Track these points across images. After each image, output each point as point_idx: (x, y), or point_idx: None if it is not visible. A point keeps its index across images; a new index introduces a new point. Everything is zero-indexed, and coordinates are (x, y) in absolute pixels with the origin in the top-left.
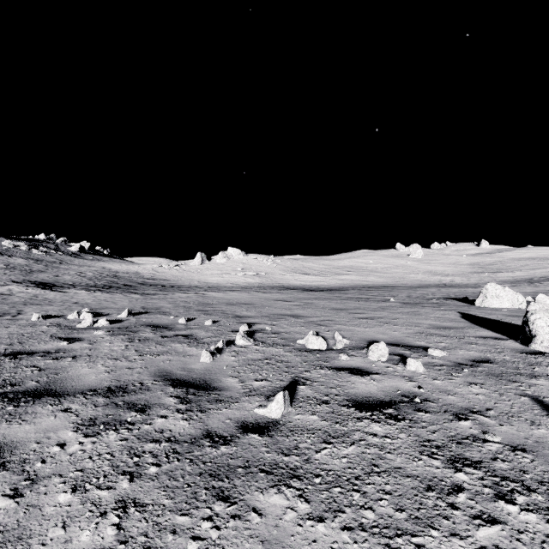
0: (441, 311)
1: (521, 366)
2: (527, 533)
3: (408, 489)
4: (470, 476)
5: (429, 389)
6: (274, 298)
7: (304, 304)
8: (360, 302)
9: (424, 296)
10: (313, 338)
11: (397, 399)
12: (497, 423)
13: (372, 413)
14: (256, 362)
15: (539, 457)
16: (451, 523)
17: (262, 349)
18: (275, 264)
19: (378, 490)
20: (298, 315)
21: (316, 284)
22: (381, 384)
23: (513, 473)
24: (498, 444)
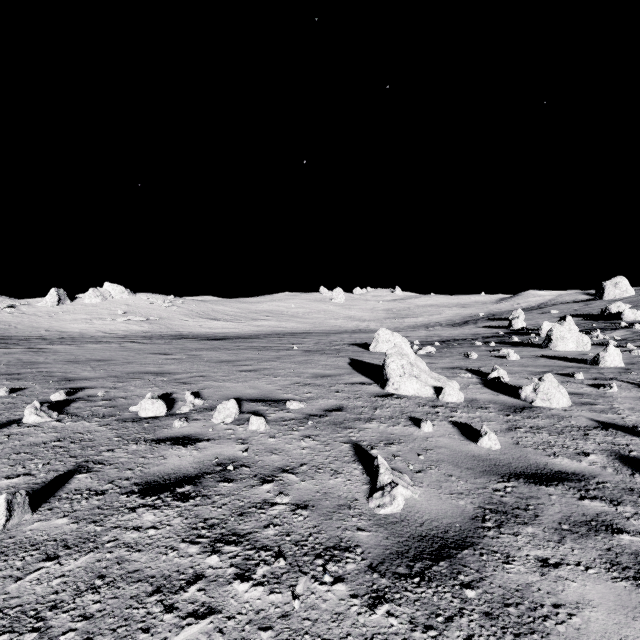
0: (334, 358)
1: (366, 411)
2: (238, 616)
3: (125, 601)
4: (223, 557)
5: (256, 450)
6: (152, 350)
7: (187, 356)
8: (259, 351)
9: (331, 342)
10: (148, 402)
11: (208, 470)
12: (301, 479)
13: (159, 497)
14: (33, 447)
15: (315, 512)
16: (149, 636)
17: (62, 426)
18: (175, 307)
19: (75, 617)
20: (166, 372)
21: (226, 331)
22: (202, 454)
23: (276, 538)
24: (284, 506)
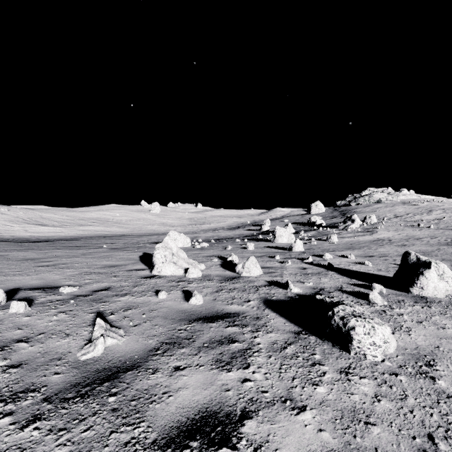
0: (131, 253)
1: (127, 288)
2: None
3: None
4: None
5: (3, 328)
6: None
7: None
8: (70, 250)
9: (139, 242)
10: None
11: None
12: (31, 345)
13: None
14: None
15: (25, 368)
16: None
17: None
18: None
19: None
20: None
21: (51, 235)
22: None
23: None
24: None
